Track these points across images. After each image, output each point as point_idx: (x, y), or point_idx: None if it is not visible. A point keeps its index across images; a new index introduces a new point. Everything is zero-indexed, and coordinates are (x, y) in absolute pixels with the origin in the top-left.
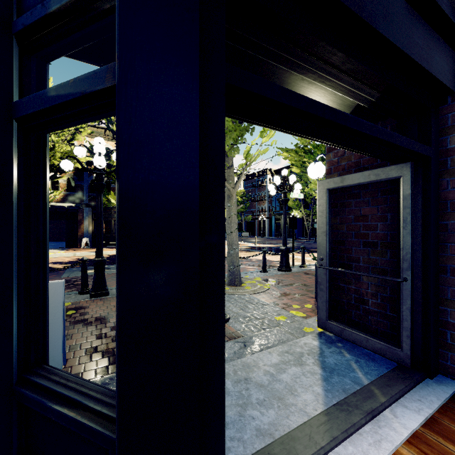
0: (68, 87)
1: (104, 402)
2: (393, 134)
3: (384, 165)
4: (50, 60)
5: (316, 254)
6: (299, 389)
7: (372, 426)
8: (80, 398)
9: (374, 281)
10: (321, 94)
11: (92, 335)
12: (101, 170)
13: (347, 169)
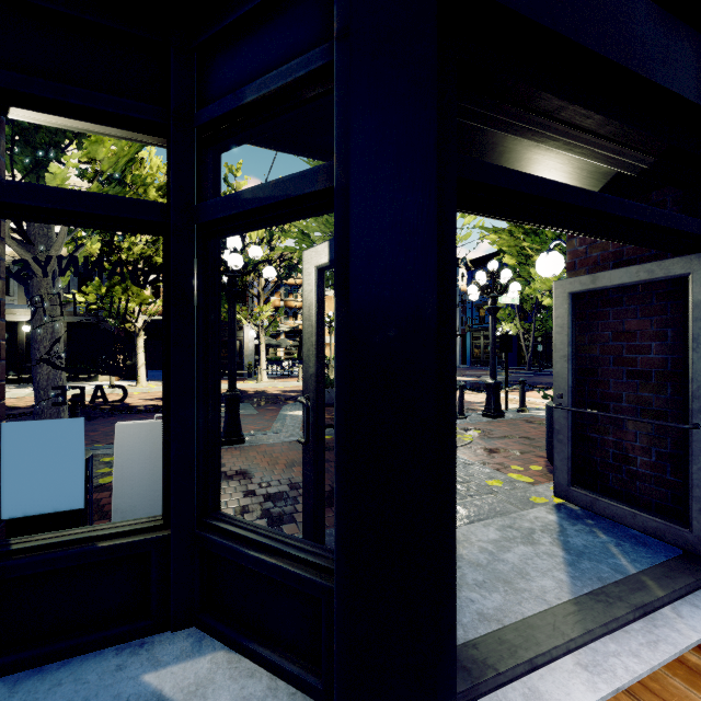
0: (268, 190)
1: (307, 550)
2: (676, 217)
3: (661, 256)
4: (226, 150)
5: (541, 393)
6: (533, 572)
7: (644, 624)
8: (278, 545)
9: (645, 429)
10: (564, 161)
11: (236, 492)
12: (234, 272)
13: (601, 263)
